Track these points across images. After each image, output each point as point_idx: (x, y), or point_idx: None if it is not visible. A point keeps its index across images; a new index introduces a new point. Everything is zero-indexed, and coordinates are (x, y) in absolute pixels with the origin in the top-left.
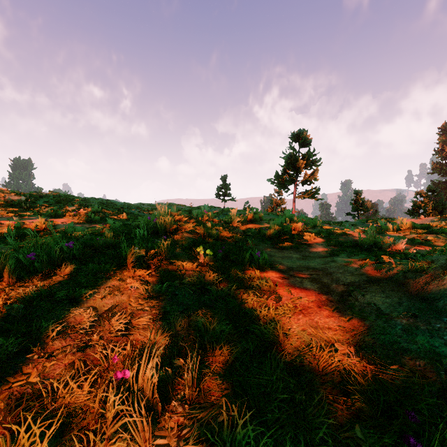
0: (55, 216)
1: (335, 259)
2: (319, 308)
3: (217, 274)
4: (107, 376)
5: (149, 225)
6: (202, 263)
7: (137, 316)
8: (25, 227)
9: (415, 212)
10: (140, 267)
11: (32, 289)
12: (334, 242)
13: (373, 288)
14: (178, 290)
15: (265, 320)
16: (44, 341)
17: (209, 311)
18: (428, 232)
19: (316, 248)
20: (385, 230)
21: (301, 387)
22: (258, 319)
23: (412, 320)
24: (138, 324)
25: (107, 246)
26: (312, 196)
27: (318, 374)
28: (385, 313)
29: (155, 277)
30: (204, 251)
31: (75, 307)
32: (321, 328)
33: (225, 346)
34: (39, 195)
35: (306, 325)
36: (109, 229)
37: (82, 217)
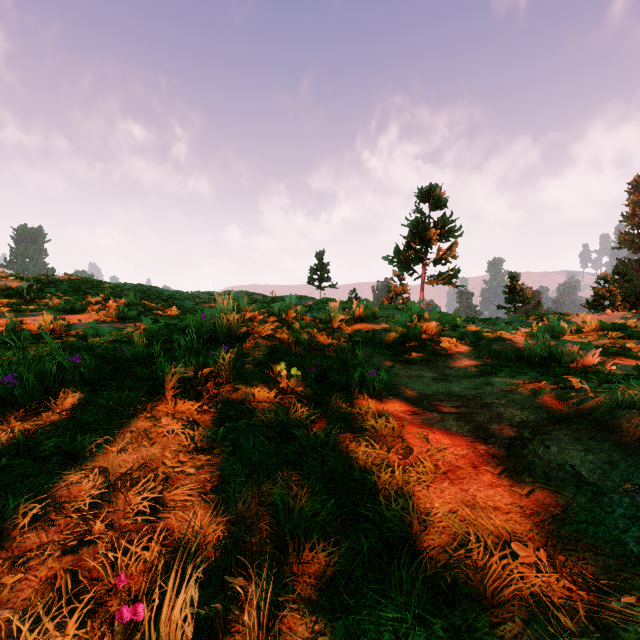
0: (71, 311)
1: (491, 380)
2: (475, 469)
3: (308, 408)
4: (108, 610)
5: (203, 328)
6: (284, 389)
7: (175, 483)
8: (23, 328)
9: (597, 305)
10: (186, 396)
11: (3, 437)
12: (485, 351)
13: (560, 433)
14: (244, 437)
15: (387, 491)
16: (9, 535)
17: (295, 475)
18: (626, 337)
19: (459, 362)
20: (559, 332)
21: (459, 639)
22: (375, 491)
23: (639, 497)
24: (174, 500)
25: (137, 360)
26: (449, 282)
27: (486, 603)
28: (590, 483)
29: (208, 414)
30: (289, 369)
31: (72, 469)
32: (482, 508)
33: (321, 543)
34: (50, 280)
35: (456, 501)
36: (143, 333)
37: (111, 312)
